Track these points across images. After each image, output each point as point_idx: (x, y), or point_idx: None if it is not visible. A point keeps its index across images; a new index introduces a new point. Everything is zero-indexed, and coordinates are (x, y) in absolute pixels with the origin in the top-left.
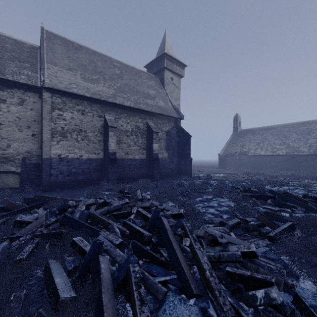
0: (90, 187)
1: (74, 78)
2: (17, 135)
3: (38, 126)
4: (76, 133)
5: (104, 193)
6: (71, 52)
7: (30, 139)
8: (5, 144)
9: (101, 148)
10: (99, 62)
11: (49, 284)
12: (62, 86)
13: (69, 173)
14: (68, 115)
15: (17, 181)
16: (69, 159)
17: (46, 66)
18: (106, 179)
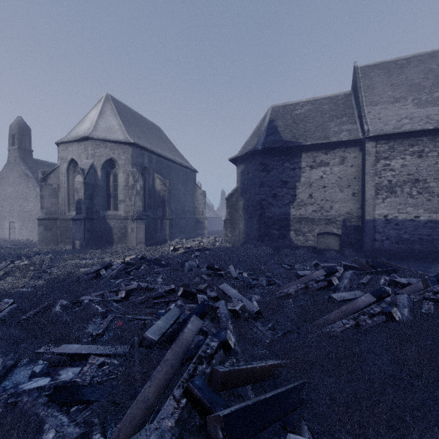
0: (433, 263)
1: (403, 110)
2: (338, 196)
3: (358, 183)
4: (409, 185)
5: None
6: (394, 76)
7: (350, 199)
8: (328, 206)
9: None
10: None
11: None
12: (389, 128)
13: (398, 239)
14: (396, 163)
15: (337, 243)
16: (398, 221)
17: (366, 110)
18: None
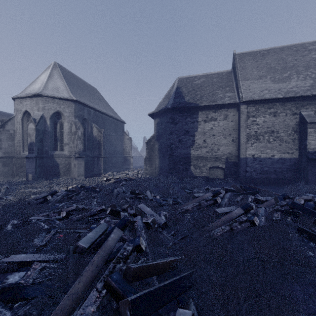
0: (282, 186)
1: (264, 84)
2: (223, 141)
3: (236, 133)
4: (268, 135)
5: (306, 195)
6: (259, 61)
7: (231, 144)
8: (216, 149)
9: (296, 147)
10: (288, 56)
11: (312, 238)
12: (255, 96)
13: (261, 171)
14: (260, 119)
15: (222, 174)
16: (261, 158)
17: (241, 83)
18: (302, 180)
